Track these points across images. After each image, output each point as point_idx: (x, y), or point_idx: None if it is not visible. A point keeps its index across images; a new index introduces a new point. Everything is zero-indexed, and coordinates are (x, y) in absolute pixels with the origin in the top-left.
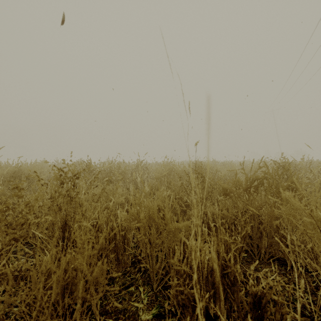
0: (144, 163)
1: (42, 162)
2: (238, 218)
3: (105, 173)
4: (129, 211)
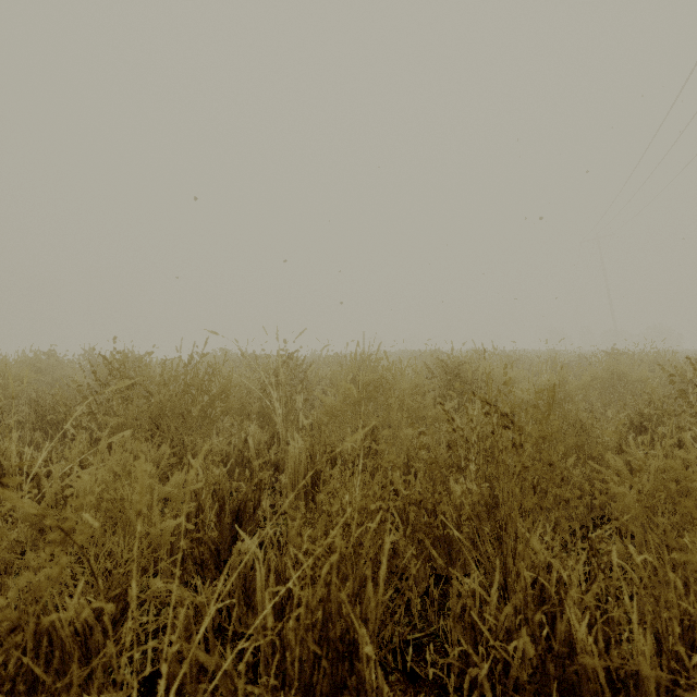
0: (309, 357)
1: (36, 355)
2: None
3: (166, 396)
4: None
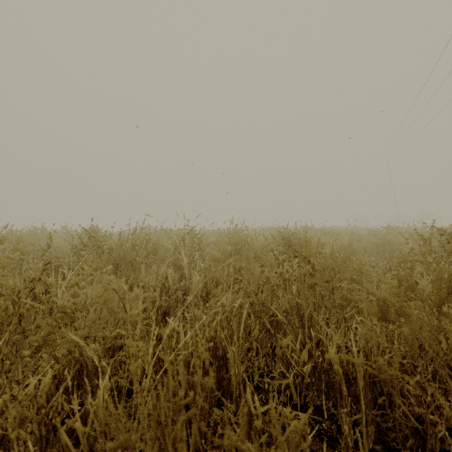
0: (201, 231)
1: (35, 229)
2: (416, 378)
3: (122, 251)
4: (99, 413)
